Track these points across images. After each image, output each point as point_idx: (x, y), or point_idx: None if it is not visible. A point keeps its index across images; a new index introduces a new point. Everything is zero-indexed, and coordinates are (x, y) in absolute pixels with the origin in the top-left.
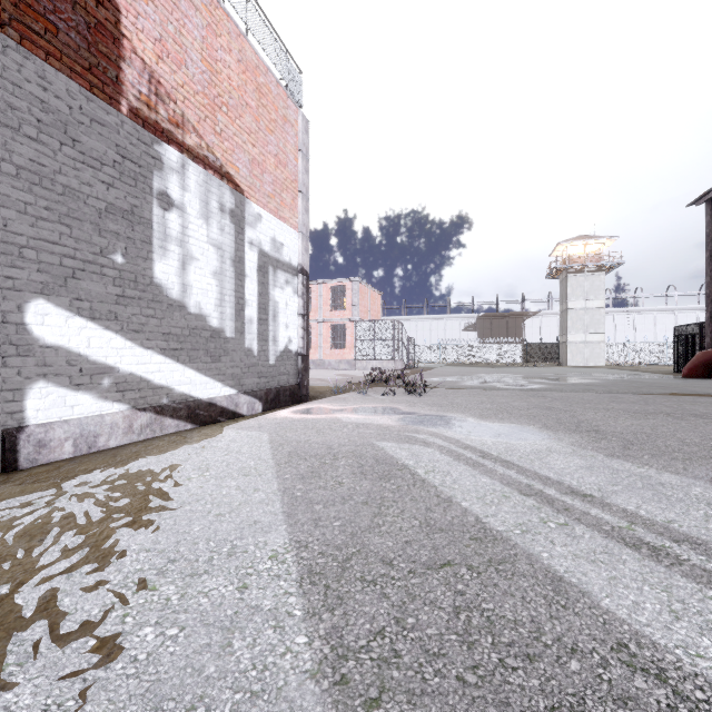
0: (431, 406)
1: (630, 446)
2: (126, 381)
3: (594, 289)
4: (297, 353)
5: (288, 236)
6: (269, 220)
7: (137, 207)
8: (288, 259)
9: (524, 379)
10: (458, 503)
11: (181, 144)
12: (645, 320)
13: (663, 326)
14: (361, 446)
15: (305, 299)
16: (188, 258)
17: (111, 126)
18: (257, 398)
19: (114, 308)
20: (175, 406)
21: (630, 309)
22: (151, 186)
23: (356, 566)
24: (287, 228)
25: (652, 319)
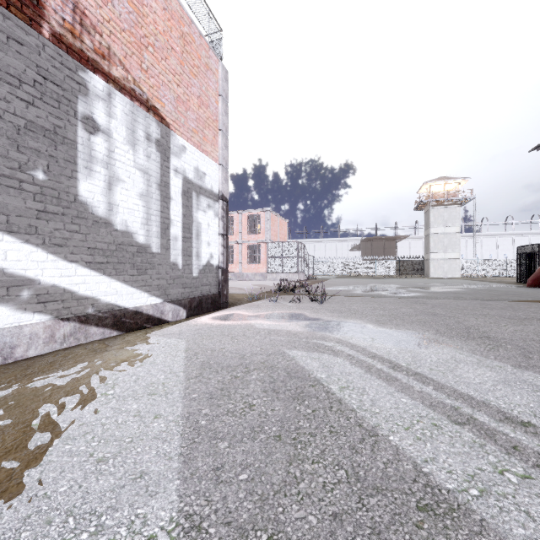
0: (332, 312)
1: (529, 355)
2: (48, 292)
3: (451, 218)
4: (218, 267)
5: (210, 167)
6: (193, 152)
7: (60, 128)
8: (210, 187)
9: (402, 288)
10: (386, 437)
11: (107, 74)
12: (490, 243)
13: (503, 247)
14: (272, 355)
15: (225, 221)
16: (114, 180)
17: (31, 46)
18: (181, 306)
19: (34, 223)
20: (100, 315)
21: (478, 234)
22: (76, 109)
23: None
24: (209, 160)
25: (495, 242)
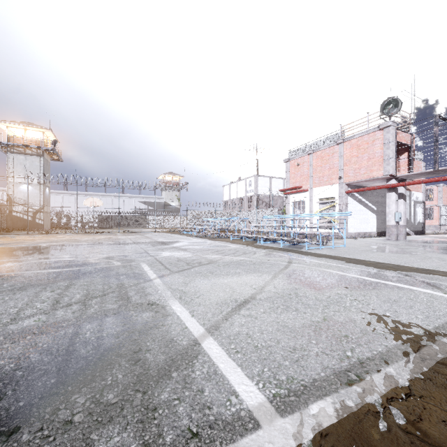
0: None
1: None
2: None
3: None
4: (421, 222)
5: (419, 195)
6: (415, 193)
7: None
8: (419, 200)
9: None
10: None
11: None
12: None
13: None
14: (443, 237)
15: (423, 209)
16: None
17: None
18: (413, 232)
19: None
20: None
21: None
22: None
23: (443, 238)
24: (419, 193)
25: None
